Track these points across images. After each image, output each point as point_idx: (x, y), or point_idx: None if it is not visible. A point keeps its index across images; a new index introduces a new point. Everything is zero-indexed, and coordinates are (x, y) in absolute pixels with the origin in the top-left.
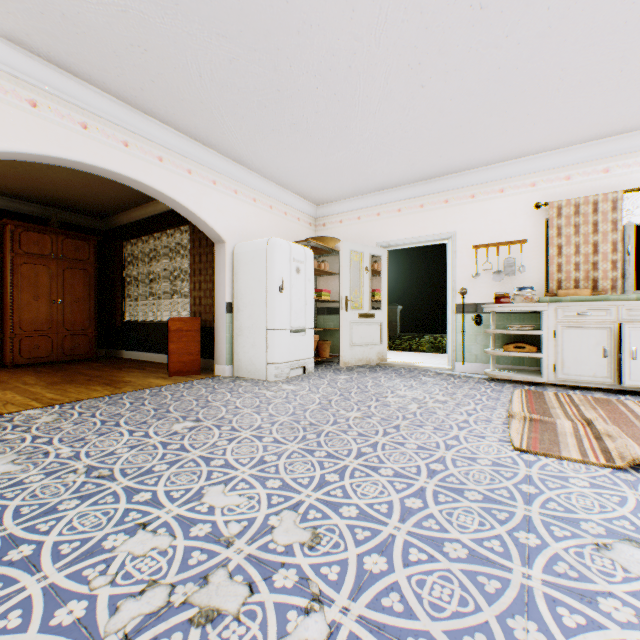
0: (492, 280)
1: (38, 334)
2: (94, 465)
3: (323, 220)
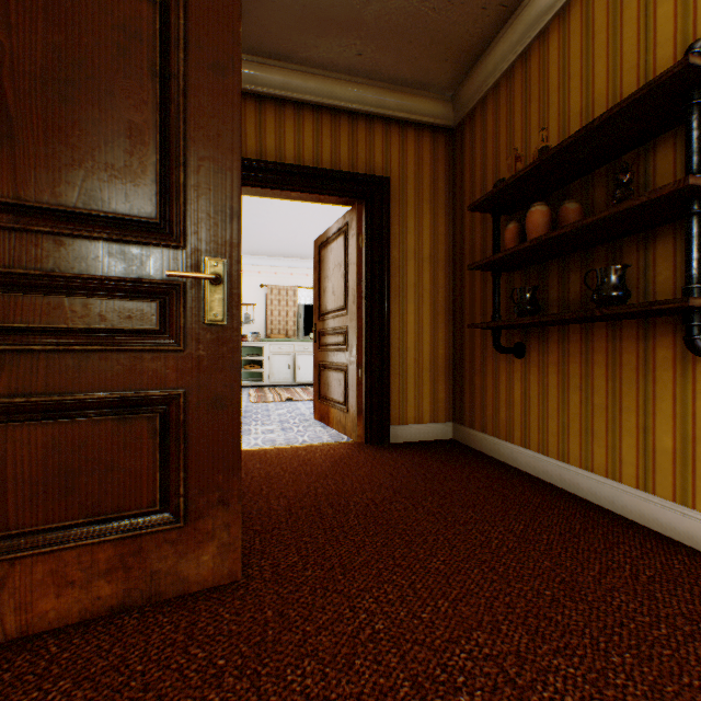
0: None
1: None
2: None
3: None
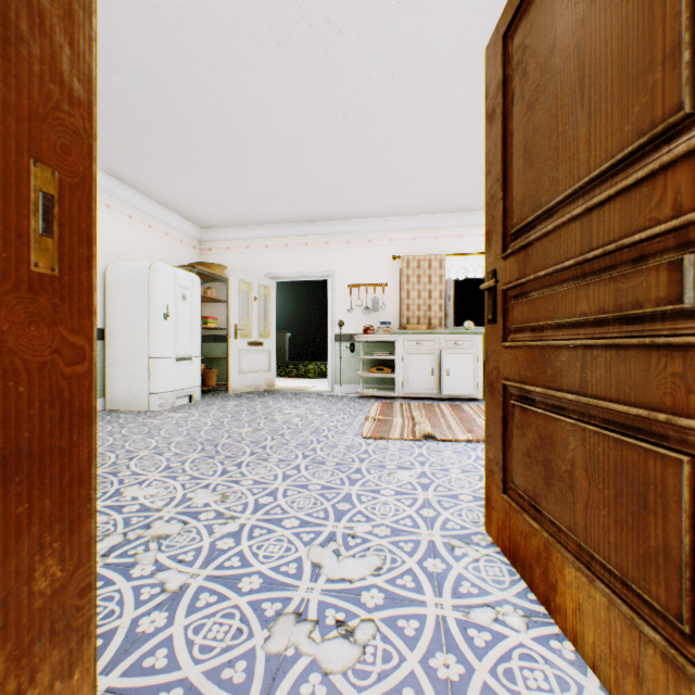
0: (363, 315)
1: None
2: None
3: (209, 244)
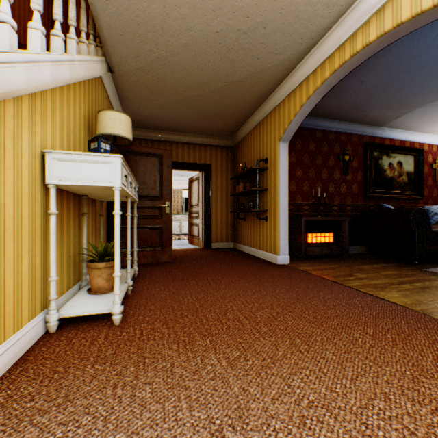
0: None
1: None
2: None
3: None
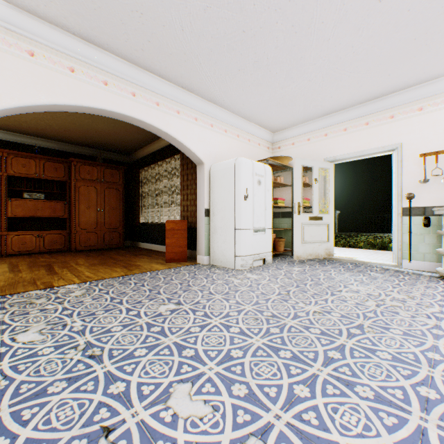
0: (442, 184)
1: (89, 231)
2: (91, 342)
3: (278, 144)
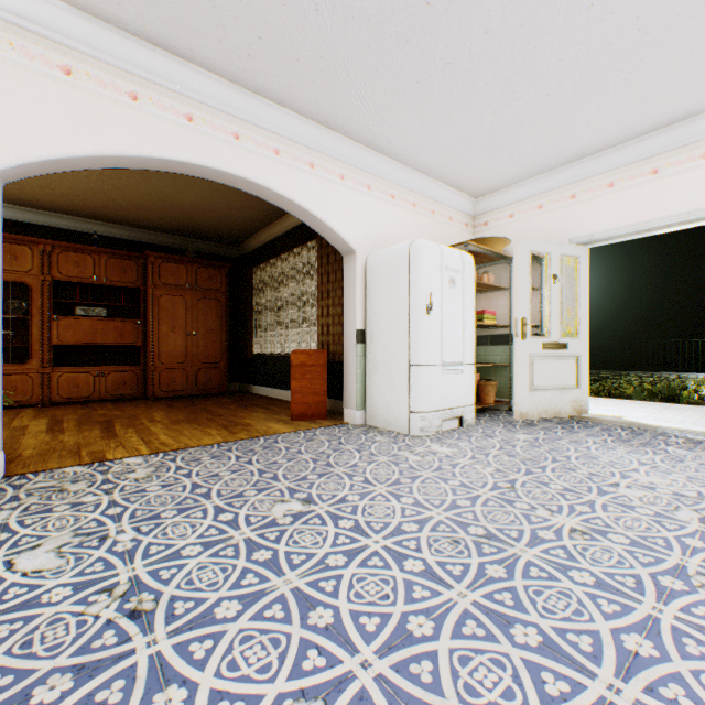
0: None
1: (175, 367)
2: (141, 579)
3: (484, 217)
